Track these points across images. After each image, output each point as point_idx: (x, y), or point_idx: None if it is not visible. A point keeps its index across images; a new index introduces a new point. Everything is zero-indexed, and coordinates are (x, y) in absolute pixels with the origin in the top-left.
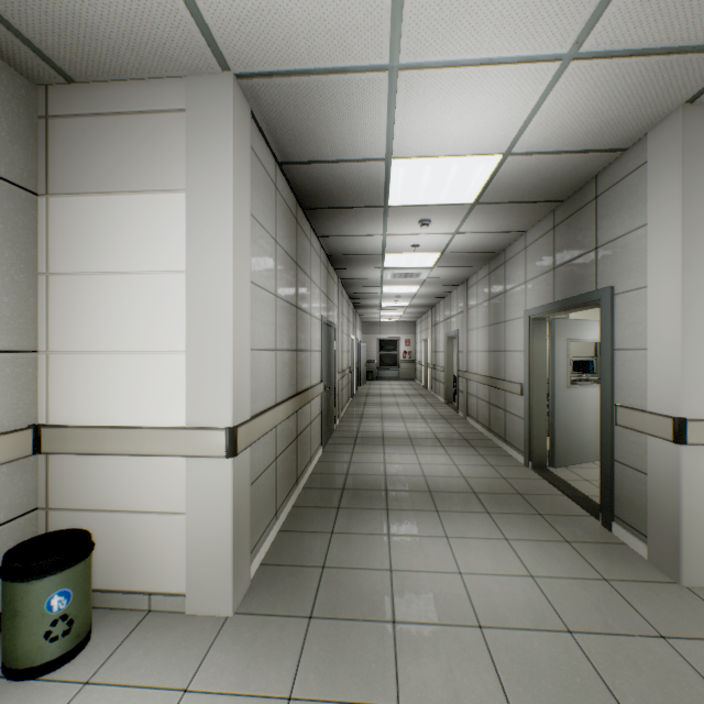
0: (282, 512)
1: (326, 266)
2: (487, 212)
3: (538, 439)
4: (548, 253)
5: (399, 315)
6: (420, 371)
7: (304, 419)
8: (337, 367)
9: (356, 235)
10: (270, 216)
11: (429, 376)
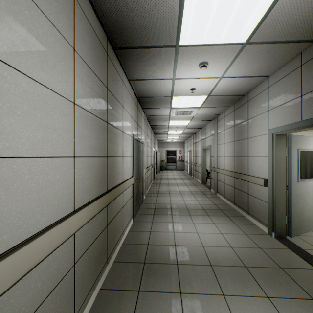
0: (84, 308)
1: (136, 104)
2: (251, 55)
3: (279, 217)
4: (294, 86)
5: (177, 138)
6: (187, 166)
7: (115, 207)
8: (144, 166)
9: (155, 79)
10: (61, 14)
11: (192, 169)
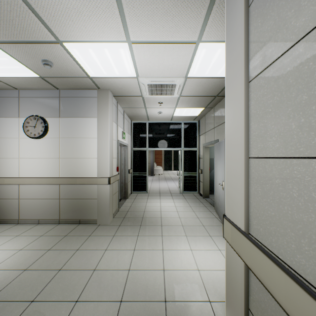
0: None
1: None
2: None
3: None
4: None
5: None
6: None
7: None
8: None
9: None
10: None
11: None
